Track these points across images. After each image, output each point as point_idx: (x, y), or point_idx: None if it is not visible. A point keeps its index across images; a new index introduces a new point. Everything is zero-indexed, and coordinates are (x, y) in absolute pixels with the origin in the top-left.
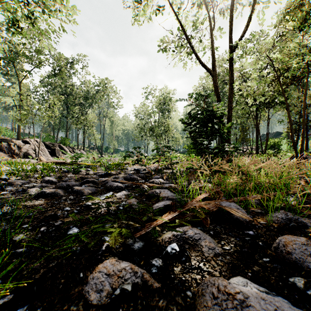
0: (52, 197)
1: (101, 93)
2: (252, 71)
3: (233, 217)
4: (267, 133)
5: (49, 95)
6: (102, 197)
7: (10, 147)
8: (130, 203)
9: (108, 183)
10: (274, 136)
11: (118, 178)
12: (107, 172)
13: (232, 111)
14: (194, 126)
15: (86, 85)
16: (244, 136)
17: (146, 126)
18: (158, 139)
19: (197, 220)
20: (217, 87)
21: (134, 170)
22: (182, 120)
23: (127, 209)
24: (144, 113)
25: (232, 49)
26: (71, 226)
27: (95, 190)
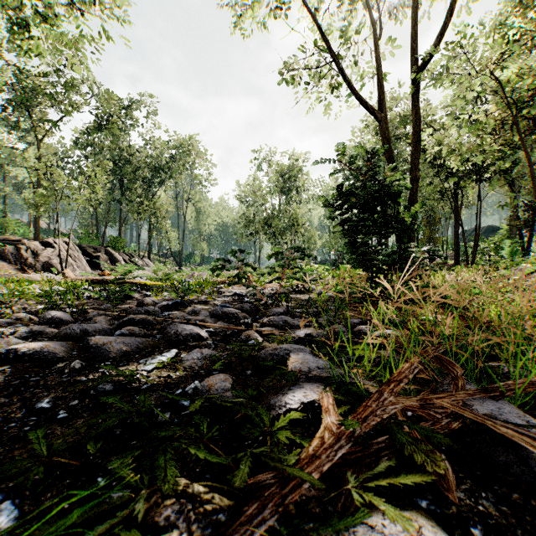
0: (36, 362)
1: (180, 159)
2: (448, 116)
3: (529, 461)
4: (476, 228)
5: (90, 164)
6: (149, 365)
7: (20, 254)
8: (212, 388)
9: (171, 328)
10: (485, 233)
11: (199, 312)
12: (179, 301)
13: (417, 184)
14: (349, 210)
15: (154, 147)
16: (431, 233)
17: (258, 216)
18: (278, 239)
19: (421, 483)
20: (389, 141)
21: (234, 296)
22: (326, 200)
23: (199, 408)
24: (253, 195)
25: (418, 67)
26: (1, 493)
27: (138, 345)
